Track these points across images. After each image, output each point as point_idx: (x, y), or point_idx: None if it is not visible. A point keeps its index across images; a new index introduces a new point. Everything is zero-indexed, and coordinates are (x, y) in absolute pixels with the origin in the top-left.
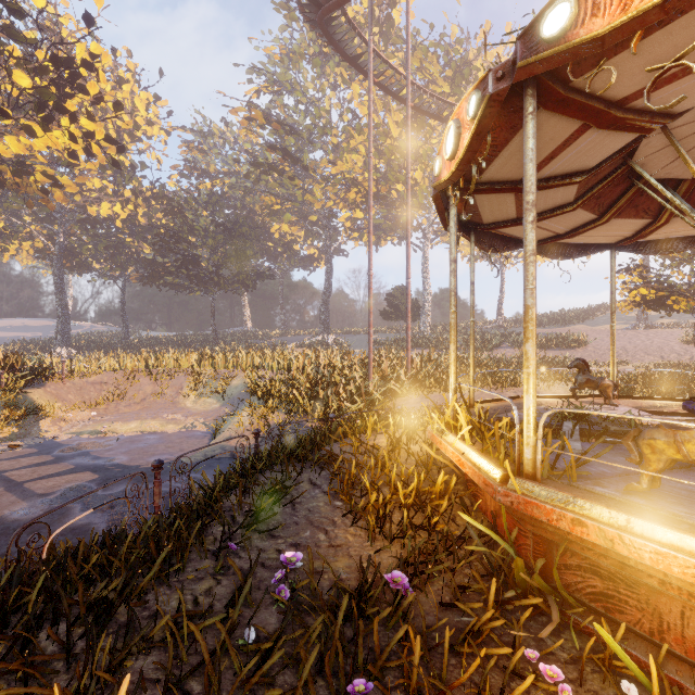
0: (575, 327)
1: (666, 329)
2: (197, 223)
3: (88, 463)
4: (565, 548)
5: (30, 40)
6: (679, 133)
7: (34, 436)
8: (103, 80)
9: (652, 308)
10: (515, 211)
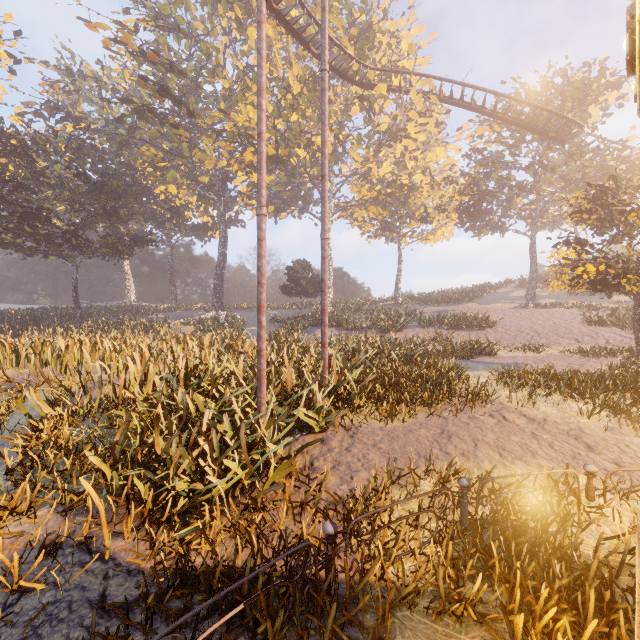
0: (468, 305)
1: (554, 309)
2: (50, 170)
3: None
4: None
5: None
6: None
7: None
8: None
9: (597, 288)
10: None
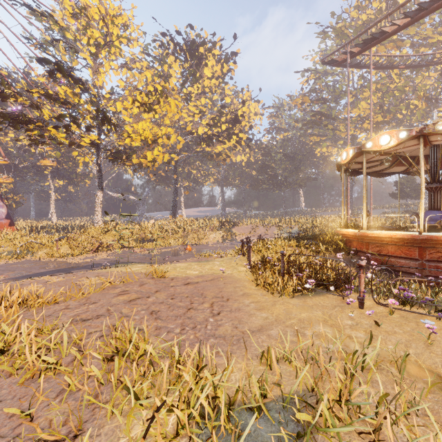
0: None
1: None
2: (276, 157)
3: None
4: (347, 240)
5: (226, 114)
6: (410, 150)
7: (235, 240)
8: (246, 119)
9: None
10: (372, 170)
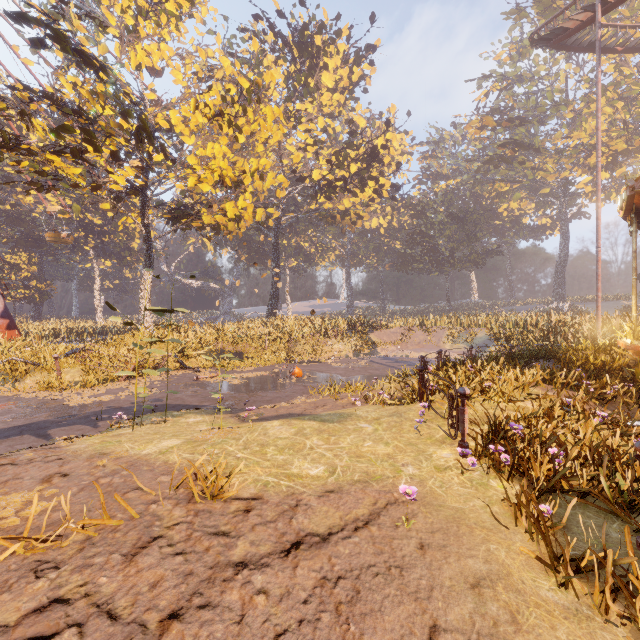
0: None
1: None
2: (435, 219)
3: (412, 364)
4: None
5: (358, 146)
6: None
7: (376, 354)
8: (392, 153)
9: None
10: None
